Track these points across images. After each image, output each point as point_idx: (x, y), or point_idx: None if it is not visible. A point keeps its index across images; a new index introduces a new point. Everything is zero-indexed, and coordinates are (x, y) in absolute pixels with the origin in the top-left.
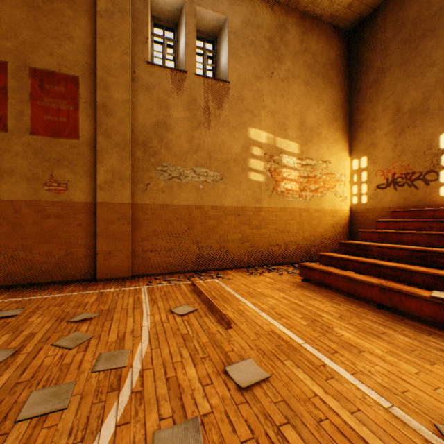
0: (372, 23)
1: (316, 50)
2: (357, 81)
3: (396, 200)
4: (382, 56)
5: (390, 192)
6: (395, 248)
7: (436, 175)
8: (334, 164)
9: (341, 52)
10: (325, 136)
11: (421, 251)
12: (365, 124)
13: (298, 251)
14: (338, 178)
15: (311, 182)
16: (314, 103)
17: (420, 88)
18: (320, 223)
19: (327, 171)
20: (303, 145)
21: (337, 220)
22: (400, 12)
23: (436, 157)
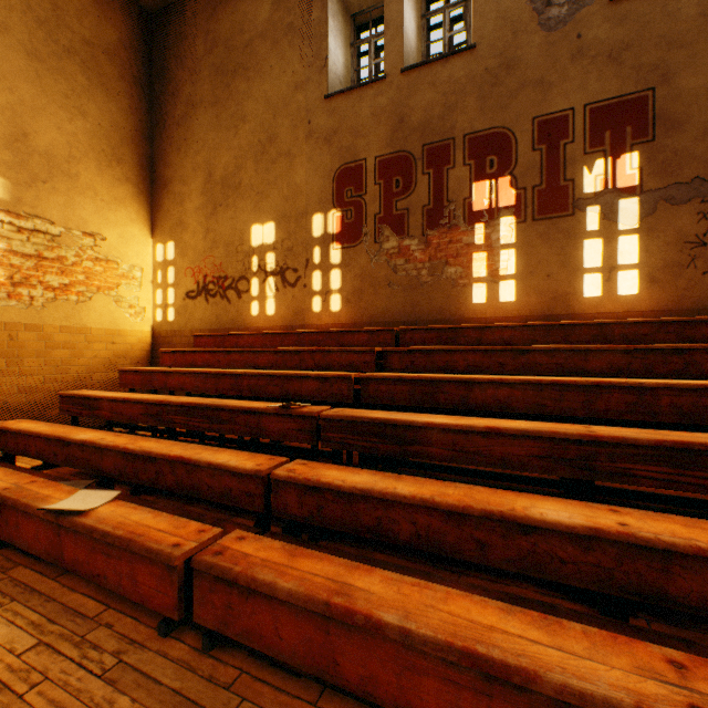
0: (181, 19)
1: (66, 2)
2: (163, 108)
3: (209, 318)
4: (193, 80)
5: (202, 305)
6: (131, 402)
7: (248, 285)
8: (115, 244)
9: (134, 42)
10: (93, 184)
11: (159, 404)
12: (174, 186)
13: (6, 418)
14: (125, 272)
15: (49, 269)
16: (60, 106)
17: (233, 149)
18: (79, 356)
19: (96, 253)
20: (24, 185)
21: (124, 349)
22: (213, 21)
23: (248, 258)
